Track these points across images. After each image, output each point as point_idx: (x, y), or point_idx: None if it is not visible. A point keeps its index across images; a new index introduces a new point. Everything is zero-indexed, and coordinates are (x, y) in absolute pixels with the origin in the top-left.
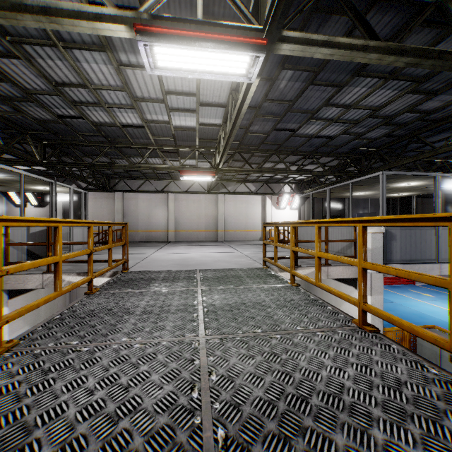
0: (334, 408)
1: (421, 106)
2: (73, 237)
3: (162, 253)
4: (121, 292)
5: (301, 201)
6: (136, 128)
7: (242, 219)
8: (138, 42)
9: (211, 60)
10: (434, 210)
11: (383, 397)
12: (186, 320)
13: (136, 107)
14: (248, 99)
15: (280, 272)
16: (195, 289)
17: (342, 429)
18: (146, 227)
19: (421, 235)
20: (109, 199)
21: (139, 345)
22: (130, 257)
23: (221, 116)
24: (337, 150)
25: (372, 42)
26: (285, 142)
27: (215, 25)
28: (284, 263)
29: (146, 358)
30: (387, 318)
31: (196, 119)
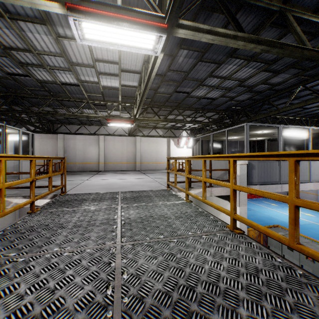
0: (213, 294)
1: (271, 81)
2: (22, 168)
3: (94, 179)
4: (58, 211)
5: (194, 142)
6: (73, 86)
7: (153, 154)
8: (68, 17)
9: (127, 36)
10: (278, 149)
11: (247, 282)
12: (107, 231)
13: (72, 70)
14: (155, 68)
15: (178, 192)
16: (116, 206)
17: (218, 310)
18: (82, 160)
19: (270, 165)
20: (53, 139)
21: (68, 253)
22: (68, 183)
23: (137, 80)
24: (217, 108)
25: (240, 33)
26: (183, 101)
27: (130, 11)
28: (182, 186)
29: (72, 264)
30: (249, 224)
31: (119, 81)
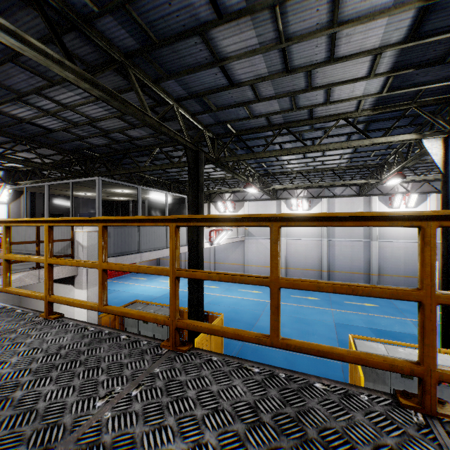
0: None
1: (129, 132)
2: None
3: None
4: None
5: (16, 194)
6: None
7: None
8: None
9: None
10: (138, 213)
11: (40, 365)
12: None
13: None
14: None
15: None
16: None
17: None
18: None
19: (129, 232)
20: None
21: None
22: None
23: None
24: (60, 145)
25: (68, 62)
26: None
27: None
28: None
29: None
30: (66, 302)
31: None
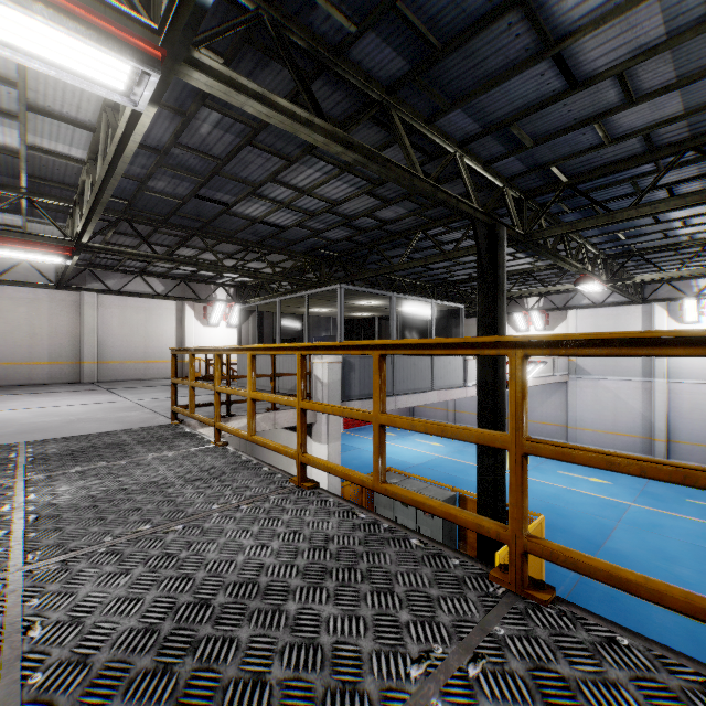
0: (245, 598)
1: (379, 214)
2: None
3: None
4: None
5: (245, 315)
6: None
7: (138, 341)
8: None
9: (46, 39)
10: (391, 335)
11: (307, 562)
12: None
13: None
14: (137, 135)
15: (202, 427)
16: (10, 482)
17: (251, 619)
18: None
19: None
20: None
21: None
22: None
23: (85, 146)
24: (291, 247)
25: (318, 120)
26: (215, 220)
27: None
28: (211, 413)
29: None
30: (324, 467)
31: (21, 133)
